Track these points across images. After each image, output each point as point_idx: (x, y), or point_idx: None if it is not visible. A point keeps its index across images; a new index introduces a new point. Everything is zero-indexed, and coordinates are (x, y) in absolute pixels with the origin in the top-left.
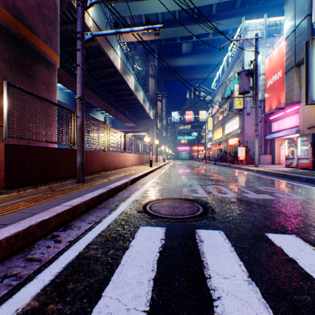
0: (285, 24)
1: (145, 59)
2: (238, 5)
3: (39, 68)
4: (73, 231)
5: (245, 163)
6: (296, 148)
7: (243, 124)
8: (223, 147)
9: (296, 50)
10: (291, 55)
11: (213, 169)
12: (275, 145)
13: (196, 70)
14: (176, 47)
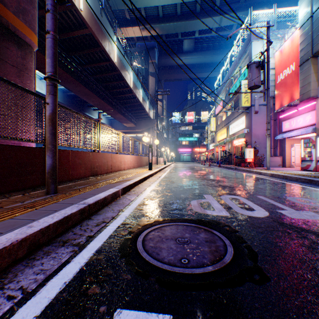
0: (299, 11)
1: (145, 56)
2: None
3: (6, 46)
4: None
5: (253, 165)
6: (314, 149)
7: (251, 123)
8: (227, 148)
9: (313, 39)
10: (307, 45)
11: (220, 172)
12: (286, 146)
13: (198, 68)
14: (177, 44)
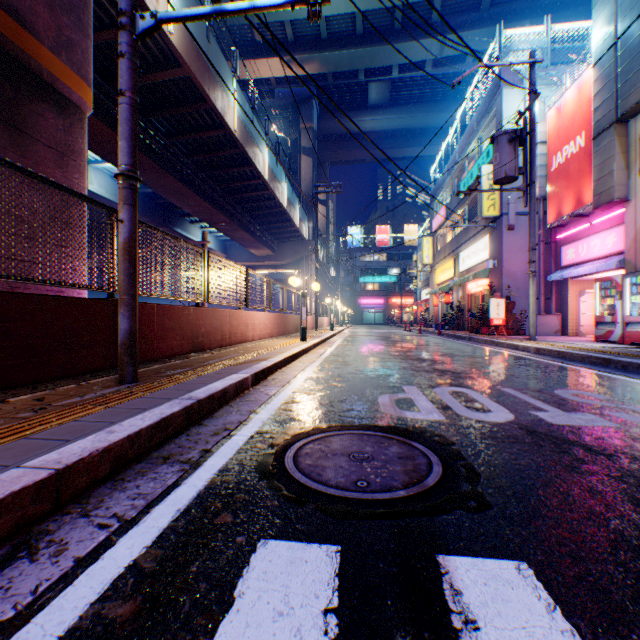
0: (593, 32)
1: (293, 116)
2: (488, 2)
3: (38, 111)
4: (29, 570)
5: (505, 332)
6: (620, 300)
7: (501, 249)
8: (455, 298)
9: (618, 87)
10: (607, 98)
11: (439, 346)
12: (568, 294)
13: (398, 139)
14: (357, 91)
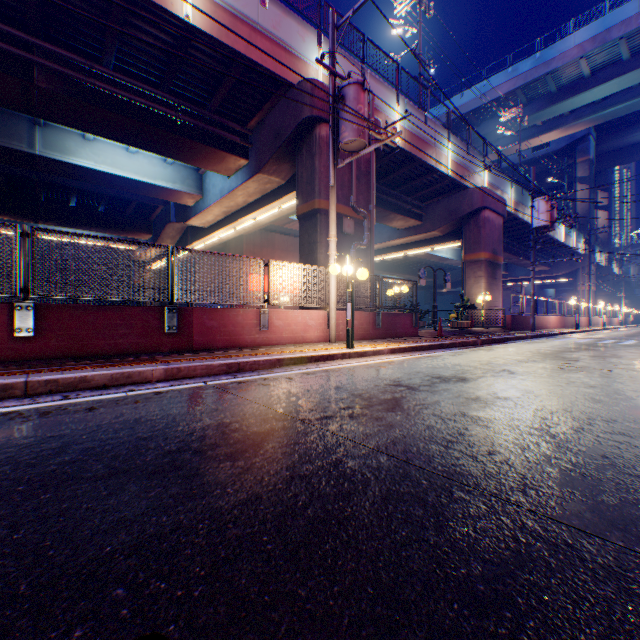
0: None
1: (567, 153)
2: None
3: (496, 272)
4: (549, 337)
5: None
6: None
7: None
8: None
9: None
10: None
11: None
12: None
13: None
14: (639, 111)
